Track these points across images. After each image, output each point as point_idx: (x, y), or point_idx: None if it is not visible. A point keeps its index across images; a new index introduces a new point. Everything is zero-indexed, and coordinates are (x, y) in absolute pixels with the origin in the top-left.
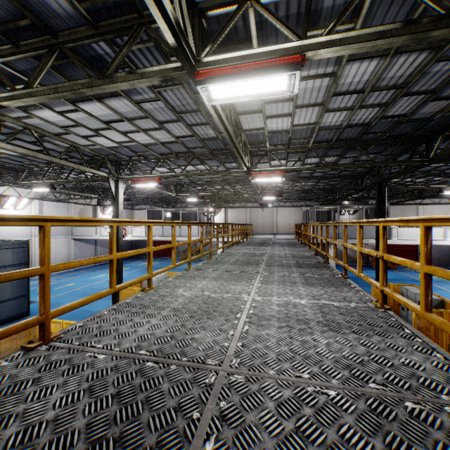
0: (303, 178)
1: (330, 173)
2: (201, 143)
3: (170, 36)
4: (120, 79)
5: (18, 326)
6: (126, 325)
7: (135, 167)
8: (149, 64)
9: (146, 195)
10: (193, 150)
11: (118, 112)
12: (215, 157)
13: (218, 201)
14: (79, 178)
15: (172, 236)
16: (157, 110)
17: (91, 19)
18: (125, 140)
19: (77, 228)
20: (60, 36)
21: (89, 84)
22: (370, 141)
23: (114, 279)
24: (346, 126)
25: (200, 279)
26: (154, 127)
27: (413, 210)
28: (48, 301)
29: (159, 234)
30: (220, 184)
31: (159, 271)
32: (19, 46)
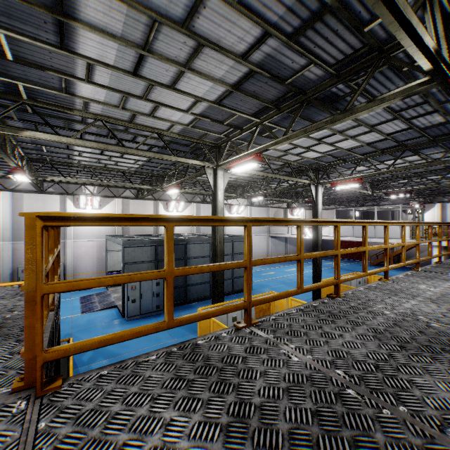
0: None
1: None
2: (418, 133)
3: (427, 65)
4: (359, 109)
5: (330, 282)
6: (389, 300)
7: (331, 171)
8: (376, 82)
9: (336, 196)
10: (405, 142)
11: (332, 129)
12: (436, 144)
13: (428, 194)
14: (279, 186)
15: (402, 235)
16: (372, 116)
17: (336, 72)
18: (330, 149)
19: (273, 227)
20: (308, 92)
21: (331, 120)
22: None
23: (366, 266)
24: None
25: (439, 280)
26: (363, 132)
27: None
28: (339, 272)
29: (349, 234)
30: (436, 173)
31: (393, 266)
32: (280, 109)
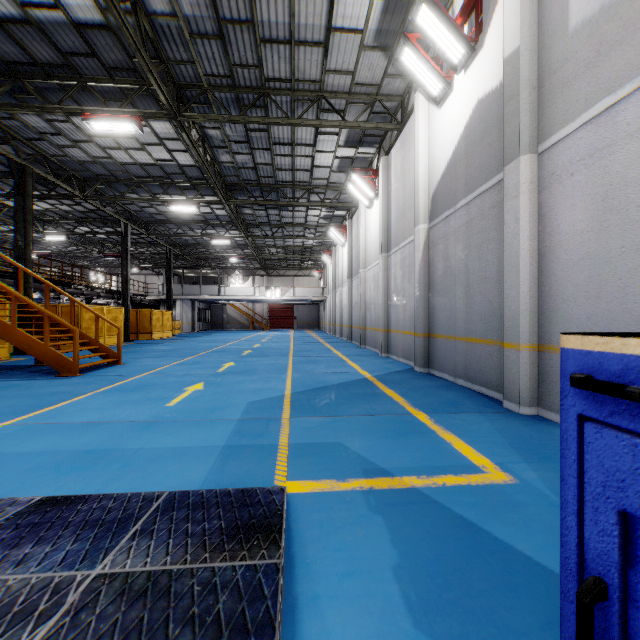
0: (137, 244)
1: (150, 240)
2: None
3: None
4: None
5: None
6: None
7: None
8: None
9: None
10: None
11: None
12: None
13: (109, 267)
14: None
15: None
16: None
17: None
18: None
19: None
20: None
21: None
22: (117, 221)
23: None
24: (81, 212)
25: None
26: None
27: (291, 281)
28: None
29: None
30: (72, 245)
31: None
32: None
